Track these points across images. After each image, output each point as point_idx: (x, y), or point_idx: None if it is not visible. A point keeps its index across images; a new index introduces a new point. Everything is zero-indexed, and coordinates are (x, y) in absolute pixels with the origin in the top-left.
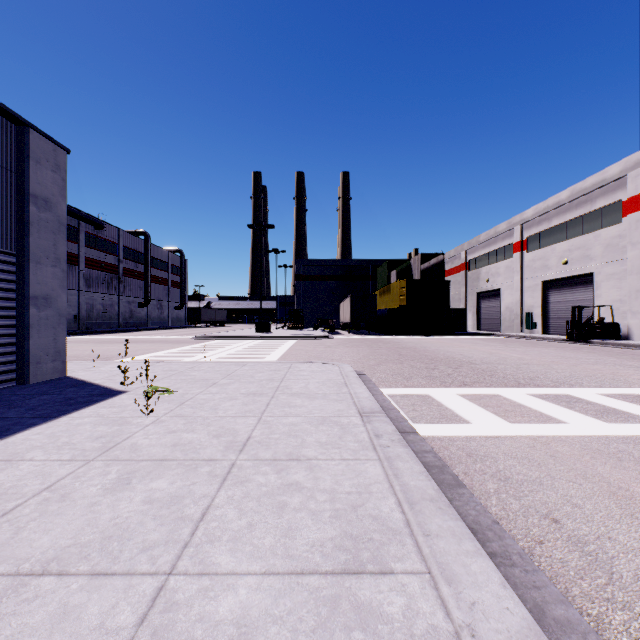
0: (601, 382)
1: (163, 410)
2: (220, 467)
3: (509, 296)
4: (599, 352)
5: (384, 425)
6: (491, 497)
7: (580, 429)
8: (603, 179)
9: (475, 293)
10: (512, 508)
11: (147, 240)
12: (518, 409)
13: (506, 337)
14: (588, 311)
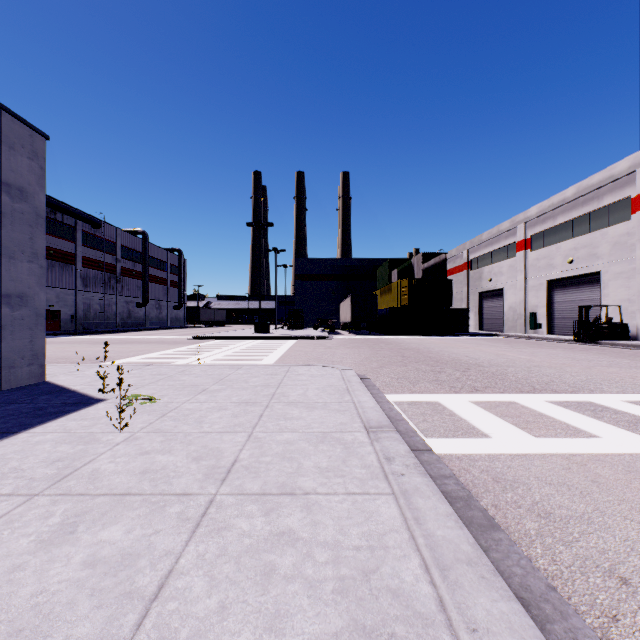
0: (622, 387)
1: (140, 423)
2: (194, 505)
3: (512, 296)
4: (610, 353)
5: (395, 444)
6: (534, 542)
7: (617, 445)
8: (611, 175)
9: (477, 293)
10: (564, 560)
11: (145, 239)
12: (540, 419)
13: (510, 337)
14: (595, 311)
